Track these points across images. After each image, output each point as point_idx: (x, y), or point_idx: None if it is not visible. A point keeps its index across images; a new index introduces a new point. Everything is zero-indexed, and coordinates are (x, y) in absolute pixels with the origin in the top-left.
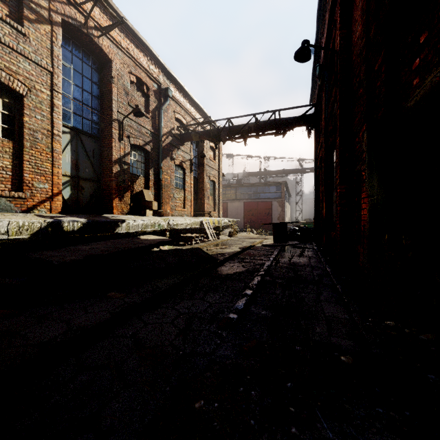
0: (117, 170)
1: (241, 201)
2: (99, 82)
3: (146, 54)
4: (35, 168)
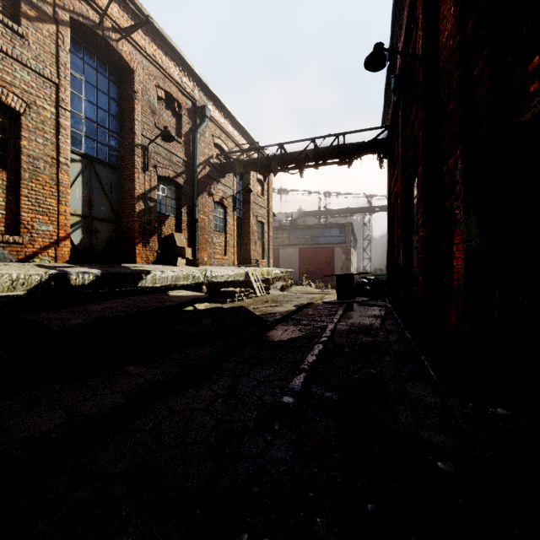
0: (140, 208)
1: (296, 247)
2: (118, 98)
3: (178, 63)
4: (36, 205)
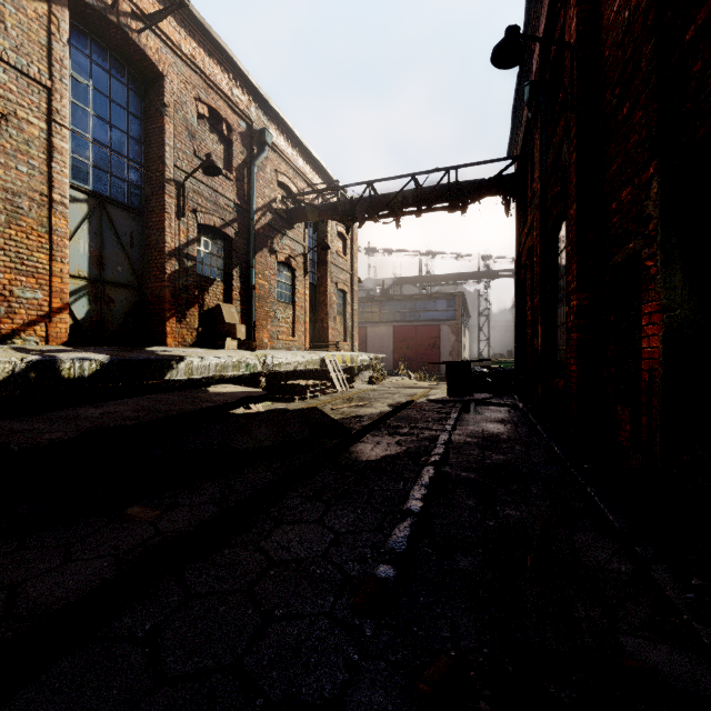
0: (173, 268)
1: (389, 325)
2: (142, 114)
3: (227, 69)
4: (16, 261)
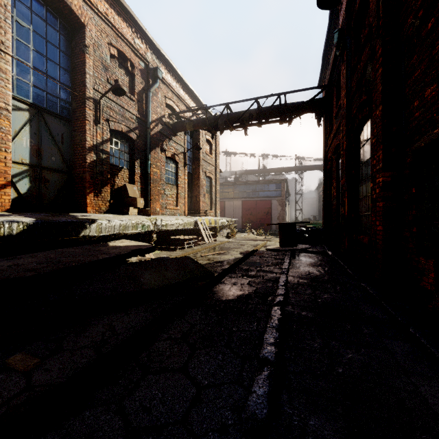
0: (92, 159)
1: (239, 200)
2: (70, 52)
3: (130, 25)
4: None
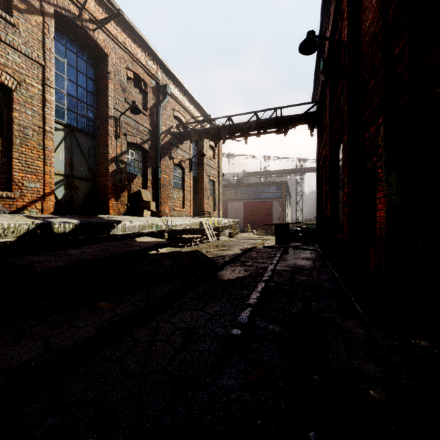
0: (113, 169)
1: (241, 201)
2: (94, 78)
3: (144, 50)
4: (25, 166)
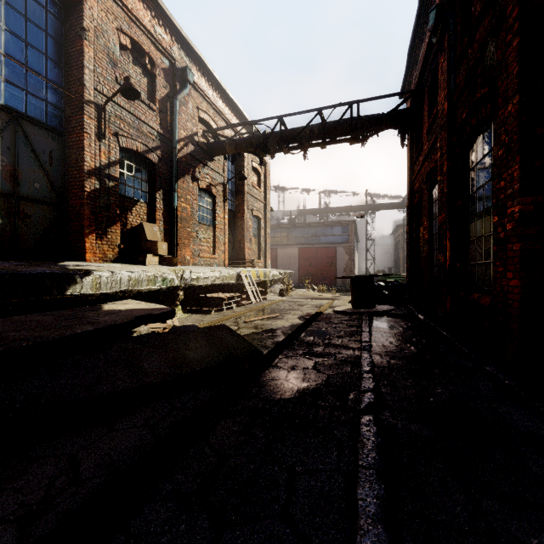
0: (93, 187)
1: (295, 247)
2: (62, 38)
3: (149, 7)
4: None
